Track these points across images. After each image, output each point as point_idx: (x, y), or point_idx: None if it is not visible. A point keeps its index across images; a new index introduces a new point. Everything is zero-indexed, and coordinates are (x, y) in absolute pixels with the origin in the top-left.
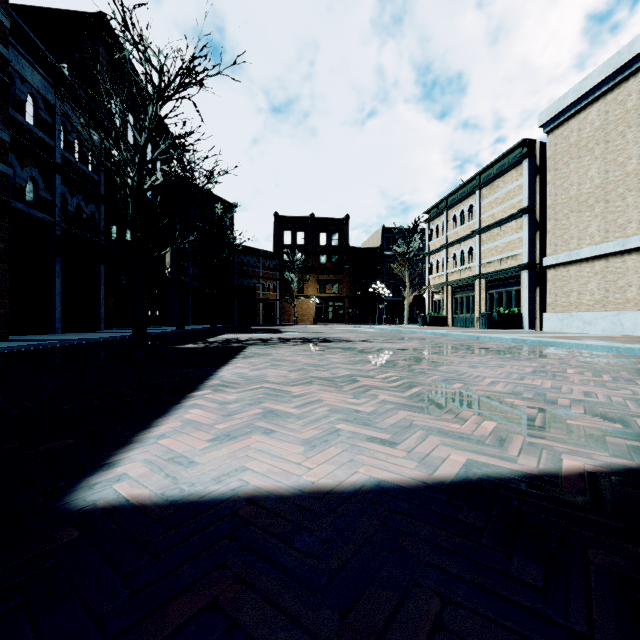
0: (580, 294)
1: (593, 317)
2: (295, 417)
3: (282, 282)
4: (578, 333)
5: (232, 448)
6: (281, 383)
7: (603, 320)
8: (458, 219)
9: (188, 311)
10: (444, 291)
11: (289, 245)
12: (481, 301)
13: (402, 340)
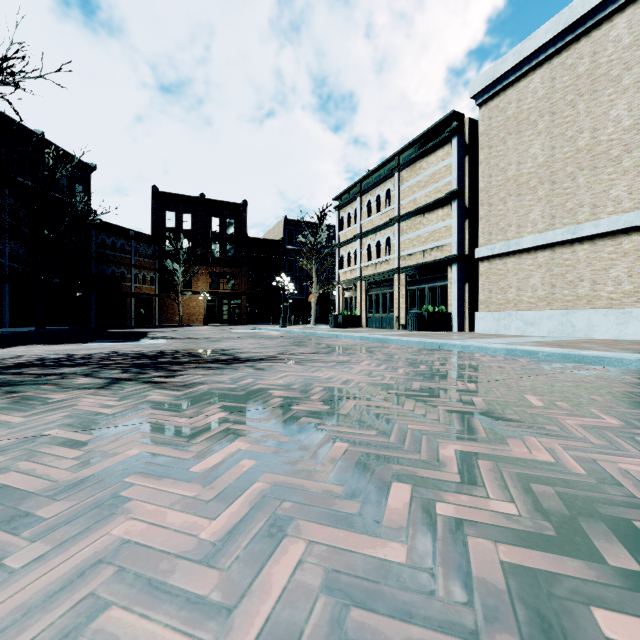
0: (520, 290)
1: (537, 317)
2: None
3: (162, 273)
4: (522, 335)
5: None
6: None
7: (549, 320)
8: (373, 206)
9: (2, 307)
10: (357, 287)
11: (173, 229)
12: (401, 298)
13: (339, 354)
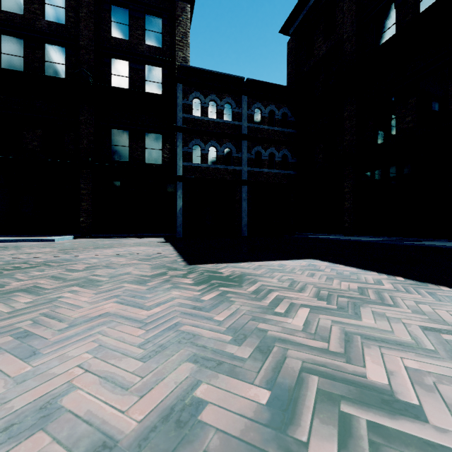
0: None
1: None
2: (304, 270)
3: None
4: None
5: (304, 263)
6: (383, 290)
7: None
8: None
9: None
10: None
11: None
12: None
13: None
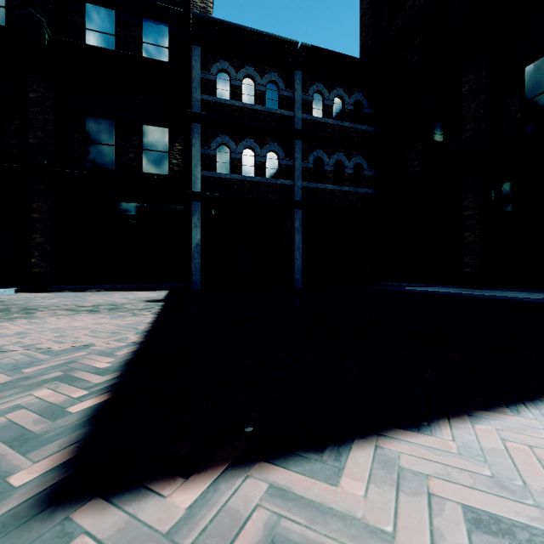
0: None
1: None
2: None
3: None
4: None
5: None
6: None
7: None
8: None
9: None
10: None
11: None
12: None
13: None
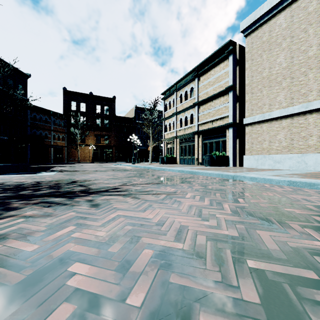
0: (271, 142)
1: (282, 158)
2: None
3: (68, 134)
4: (273, 169)
5: None
6: None
7: (290, 160)
8: (183, 97)
9: None
10: (174, 142)
11: (75, 111)
12: (199, 148)
13: (166, 184)
